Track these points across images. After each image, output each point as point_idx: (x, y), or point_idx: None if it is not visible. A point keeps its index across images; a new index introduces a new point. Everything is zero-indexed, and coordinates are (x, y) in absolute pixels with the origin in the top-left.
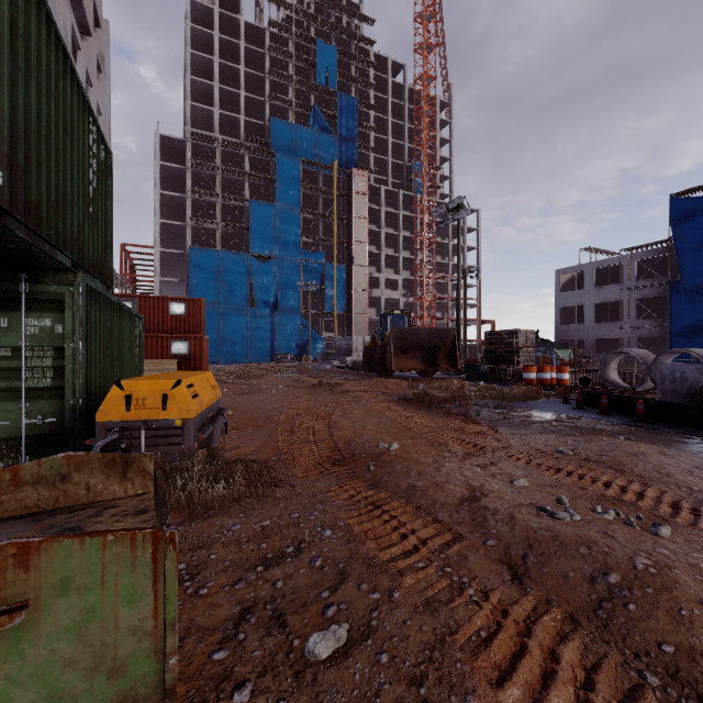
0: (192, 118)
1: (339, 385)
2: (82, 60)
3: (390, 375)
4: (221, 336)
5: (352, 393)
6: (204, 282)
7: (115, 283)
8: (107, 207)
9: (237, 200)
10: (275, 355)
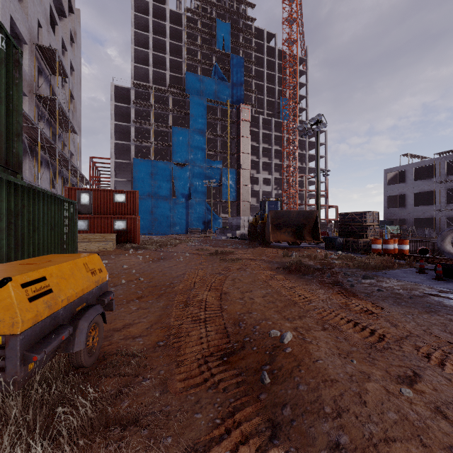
0: (136, 74)
1: (231, 253)
2: (59, 32)
3: (268, 244)
4: (153, 217)
5: (240, 261)
6: (143, 181)
7: (84, 182)
8: (10, 96)
9: (164, 127)
10: (189, 229)
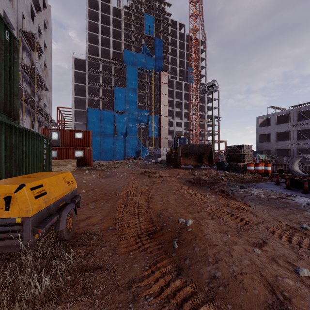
0: (89, 50)
1: (154, 172)
2: (36, 21)
3: (179, 167)
4: (101, 148)
5: (160, 178)
6: (94, 124)
7: (53, 124)
8: (12, 70)
9: (109, 87)
10: (125, 157)
